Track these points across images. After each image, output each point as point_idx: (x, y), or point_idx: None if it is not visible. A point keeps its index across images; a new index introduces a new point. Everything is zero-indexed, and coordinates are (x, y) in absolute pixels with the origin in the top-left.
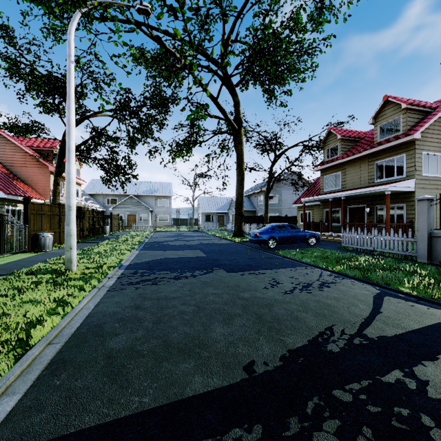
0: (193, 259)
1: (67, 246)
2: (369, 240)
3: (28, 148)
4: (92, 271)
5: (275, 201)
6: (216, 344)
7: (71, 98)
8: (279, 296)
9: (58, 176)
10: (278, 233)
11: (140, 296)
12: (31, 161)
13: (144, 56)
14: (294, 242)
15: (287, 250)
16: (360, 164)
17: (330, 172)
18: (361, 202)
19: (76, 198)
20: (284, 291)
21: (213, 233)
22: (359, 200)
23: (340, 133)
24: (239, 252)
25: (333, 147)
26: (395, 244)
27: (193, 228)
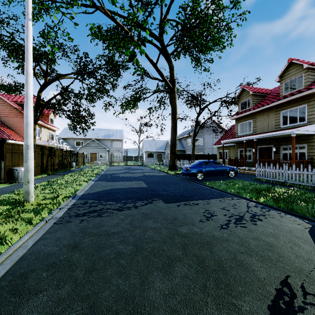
0: (137, 189)
1: (25, 180)
2: (281, 173)
3: (13, 103)
4: (47, 202)
5: (199, 143)
6: (154, 313)
7: (28, 51)
8: (216, 232)
9: (34, 123)
10: (205, 168)
11: (82, 231)
12: (15, 112)
13: (99, 30)
14: (217, 175)
15: (213, 181)
16: (268, 113)
17: (243, 120)
18: (269, 143)
19: (51, 141)
20: (220, 225)
21: (154, 167)
22: (267, 141)
23: (252, 90)
24: (174, 183)
25: (245, 101)
26: (305, 177)
27: (139, 163)
